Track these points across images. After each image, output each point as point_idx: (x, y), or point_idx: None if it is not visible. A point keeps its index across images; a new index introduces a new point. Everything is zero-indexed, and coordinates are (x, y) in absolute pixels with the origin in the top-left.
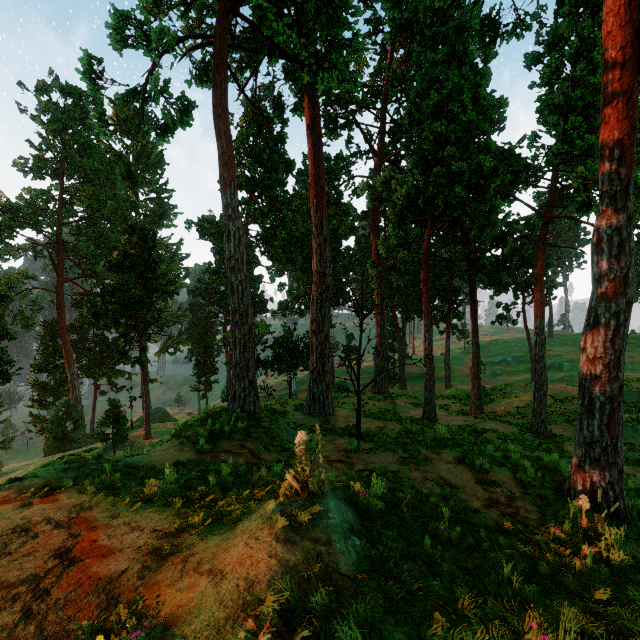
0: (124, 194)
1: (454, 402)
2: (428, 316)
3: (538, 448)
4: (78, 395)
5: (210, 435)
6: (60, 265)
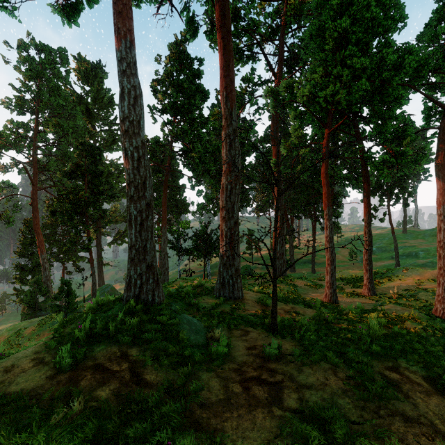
0: (83, 126)
1: (344, 284)
2: (329, 206)
3: None
4: (48, 274)
5: (89, 335)
6: (35, 177)
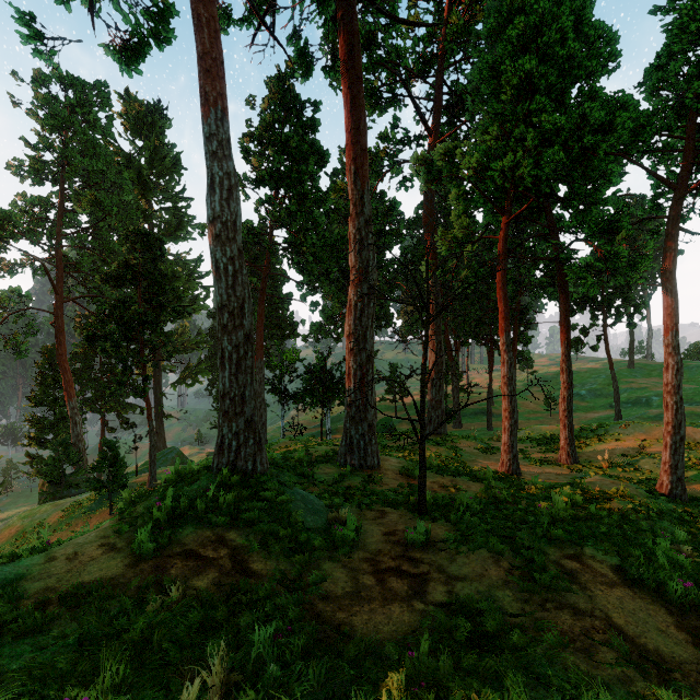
0: (134, 202)
1: (532, 446)
2: (507, 331)
3: (695, 525)
4: (79, 432)
5: (171, 515)
6: (59, 282)
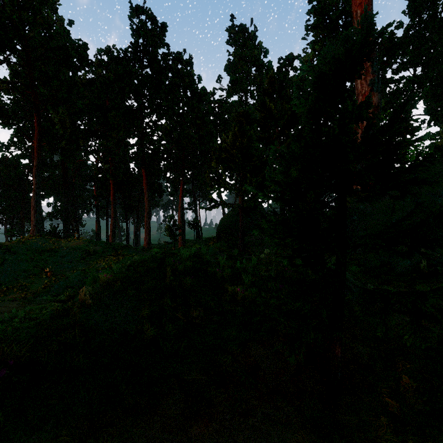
0: None
1: None
2: (107, 221)
3: None
4: None
5: None
6: None
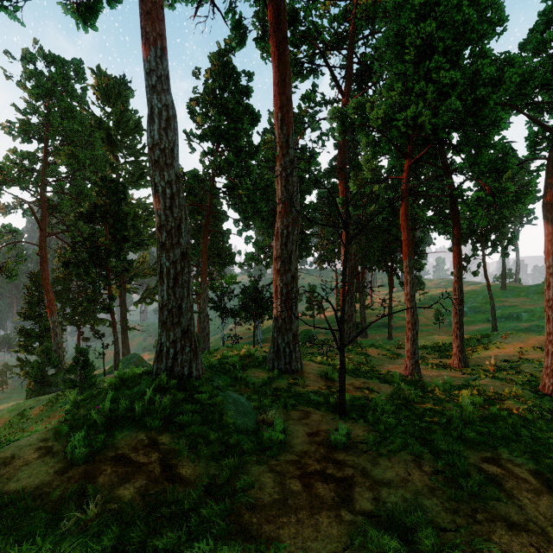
0: (104, 156)
1: (428, 353)
2: (409, 256)
3: None
4: (59, 341)
5: (109, 418)
6: (43, 221)
